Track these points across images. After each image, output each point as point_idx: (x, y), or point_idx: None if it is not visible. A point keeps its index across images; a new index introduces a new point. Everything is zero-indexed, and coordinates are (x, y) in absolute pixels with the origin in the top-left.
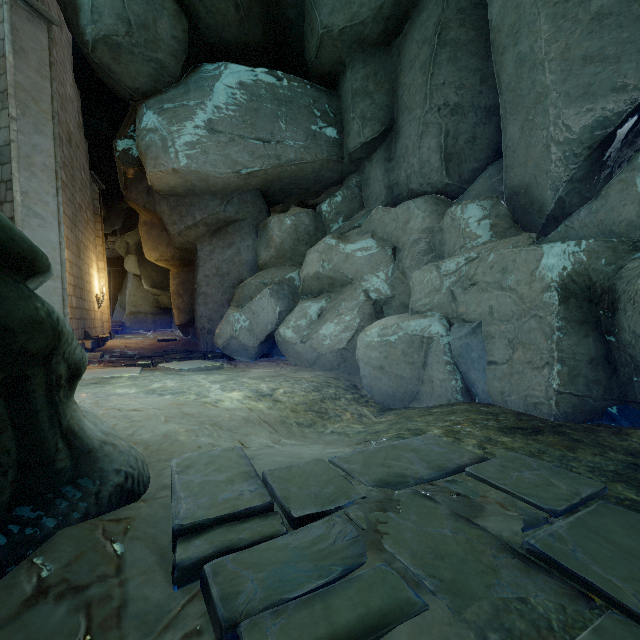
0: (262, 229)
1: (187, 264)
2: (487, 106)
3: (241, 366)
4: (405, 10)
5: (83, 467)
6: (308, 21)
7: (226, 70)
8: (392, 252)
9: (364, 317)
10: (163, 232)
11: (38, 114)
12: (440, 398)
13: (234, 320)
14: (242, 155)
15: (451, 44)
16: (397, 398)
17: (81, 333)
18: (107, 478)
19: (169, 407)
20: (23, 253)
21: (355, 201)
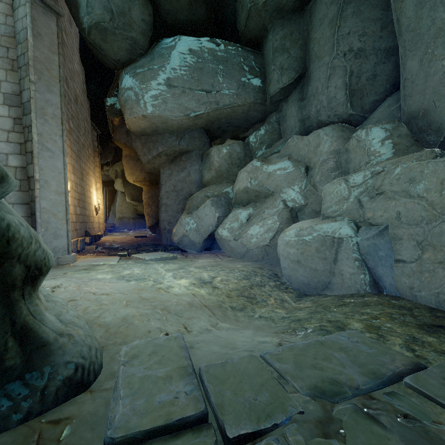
0: (206, 157)
1: (154, 183)
2: (386, 48)
3: (190, 257)
4: None
5: (35, 361)
6: None
7: (179, 41)
8: (305, 170)
9: (283, 221)
10: (138, 161)
11: (49, 79)
12: (350, 288)
13: (185, 223)
14: (191, 103)
15: (355, 0)
16: (311, 286)
17: (83, 232)
18: (56, 372)
19: (131, 292)
20: None
21: (275, 133)
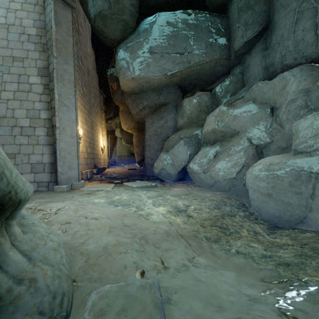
0: (179, 107)
1: (141, 130)
2: None
3: (167, 185)
4: None
5: None
6: None
7: (159, 17)
8: (270, 111)
9: (248, 157)
10: (129, 114)
11: (66, 54)
12: None
13: (163, 159)
14: (168, 64)
15: None
16: (283, 219)
17: (92, 165)
18: None
19: (116, 217)
20: None
21: (238, 82)
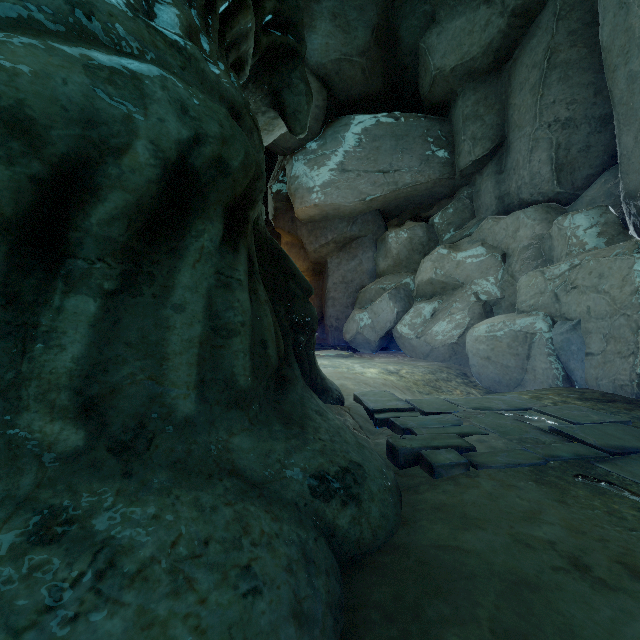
0: (380, 242)
1: (318, 274)
2: (602, 115)
3: (365, 356)
4: (515, 39)
5: (324, 385)
6: (422, 63)
7: (354, 121)
8: (501, 258)
9: (474, 316)
10: (301, 250)
11: None
12: (542, 384)
13: (359, 319)
14: (366, 186)
15: (561, 65)
16: (503, 384)
17: None
18: (333, 391)
19: (335, 373)
20: (311, 290)
21: (466, 211)
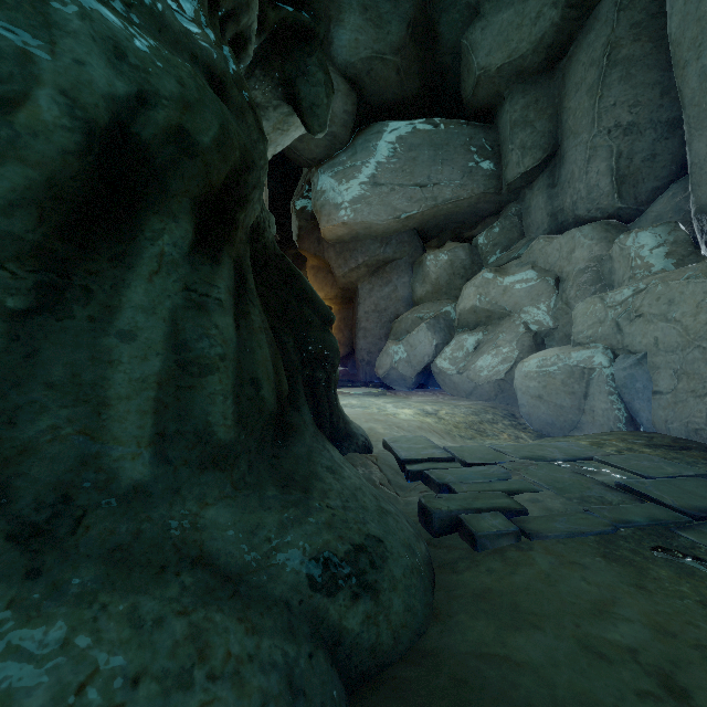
0: (418, 266)
1: (347, 302)
2: (669, 119)
3: (400, 394)
4: (569, 34)
5: (347, 429)
6: (464, 63)
7: (387, 128)
8: (554, 283)
9: (523, 349)
10: (328, 274)
11: None
12: (602, 427)
13: (393, 352)
14: (401, 202)
15: (623, 62)
16: (556, 427)
17: None
18: (358, 437)
19: (363, 415)
20: (332, 317)
21: (514, 230)
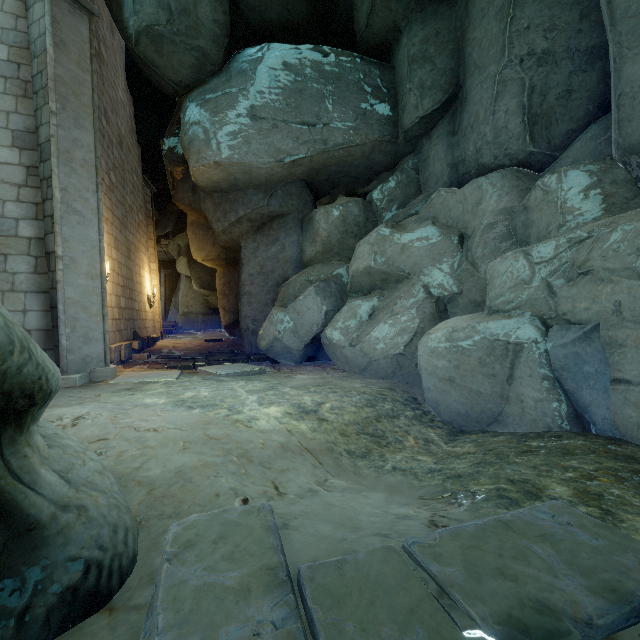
0: (307, 223)
1: (232, 263)
2: (589, 48)
3: (285, 370)
4: None
5: (12, 560)
6: None
7: (269, 51)
8: (459, 240)
9: (424, 317)
10: (209, 231)
11: (78, 108)
12: (534, 423)
13: (278, 321)
14: (286, 142)
15: None
16: (471, 418)
17: (130, 333)
18: (50, 578)
19: (193, 427)
20: None
21: (411, 186)
